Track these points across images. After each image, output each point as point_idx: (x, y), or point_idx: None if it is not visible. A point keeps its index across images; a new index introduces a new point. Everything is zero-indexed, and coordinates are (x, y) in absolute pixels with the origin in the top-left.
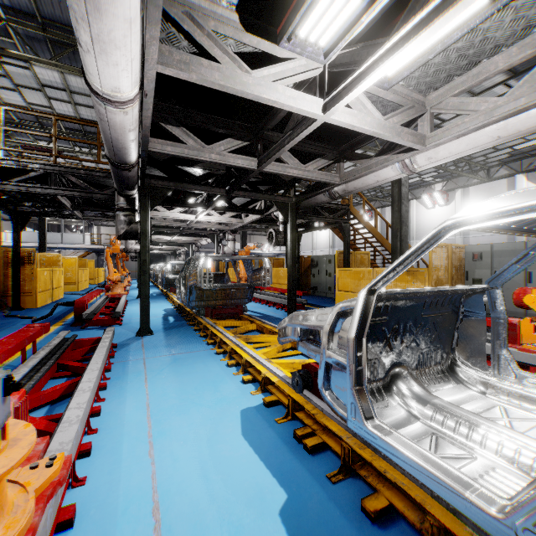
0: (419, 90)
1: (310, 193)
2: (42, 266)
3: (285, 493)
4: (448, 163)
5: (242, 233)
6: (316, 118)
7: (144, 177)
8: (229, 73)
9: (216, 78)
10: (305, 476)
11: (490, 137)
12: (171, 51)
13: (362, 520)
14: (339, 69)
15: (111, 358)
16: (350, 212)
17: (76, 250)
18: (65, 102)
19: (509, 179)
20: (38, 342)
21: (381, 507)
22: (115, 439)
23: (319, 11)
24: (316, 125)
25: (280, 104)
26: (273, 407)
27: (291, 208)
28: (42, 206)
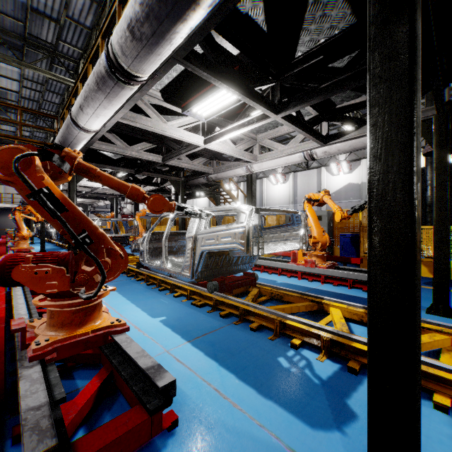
0: (253, 132)
1: (194, 176)
2: None
3: (190, 317)
4: None
5: None
6: (200, 146)
7: None
8: (156, 123)
9: (149, 125)
10: (197, 313)
11: (283, 162)
12: (126, 112)
13: (219, 318)
14: (212, 124)
15: None
16: (221, 187)
17: None
18: None
19: (318, 169)
20: None
21: (226, 313)
22: None
23: (203, 106)
24: (200, 148)
25: (182, 139)
26: (179, 297)
27: (181, 184)
28: None
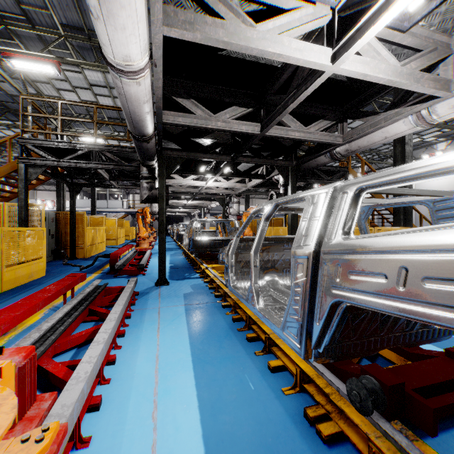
0: (442, 29)
1: (310, 156)
2: (91, 226)
3: None
4: (453, 121)
5: (245, 197)
6: (323, 70)
7: (161, 148)
8: (233, 29)
9: (220, 36)
10: None
11: None
12: (176, 12)
13: None
14: (352, 10)
15: (133, 306)
16: (348, 173)
17: (117, 213)
18: (107, 97)
19: None
20: (81, 288)
21: None
22: (123, 393)
23: None
24: (323, 78)
25: (286, 57)
26: (278, 373)
27: (291, 171)
28: (88, 178)
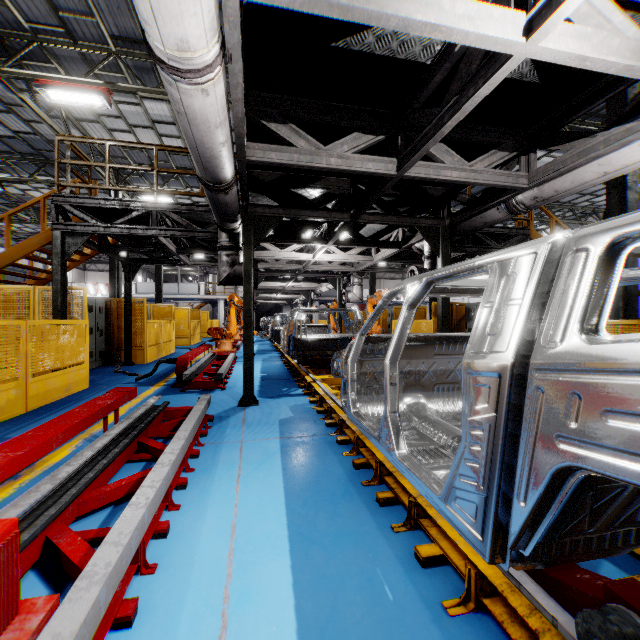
0: None
1: (474, 210)
2: (155, 318)
3: None
4: None
5: (370, 276)
6: (509, 53)
7: (246, 202)
8: None
9: None
10: None
11: None
12: None
13: None
14: None
15: (203, 437)
16: (530, 238)
17: (192, 301)
18: (175, 138)
19: None
20: (133, 407)
21: None
22: (175, 593)
23: None
24: (507, 69)
25: (446, 31)
26: (434, 568)
27: (442, 234)
28: (148, 251)
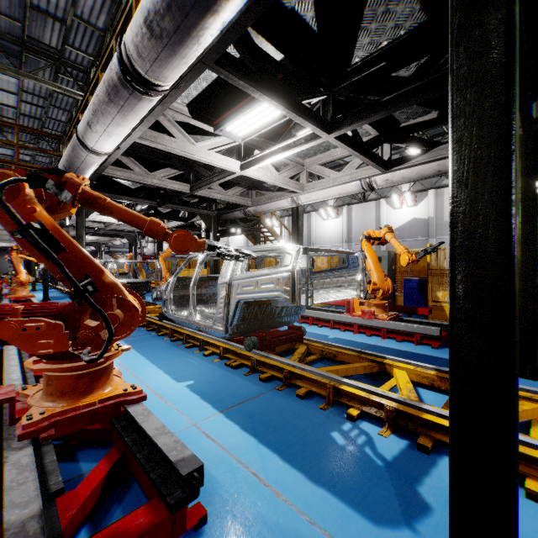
0: (300, 156)
1: (229, 210)
2: None
3: (223, 381)
4: None
5: None
6: (236, 172)
7: None
8: (182, 144)
9: (173, 147)
10: (232, 376)
11: (336, 193)
12: (146, 130)
13: (259, 383)
14: (250, 146)
15: None
16: (261, 222)
17: None
18: None
19: (377, 202)
20: None
21: (267, 376)
22: None
23: (239, 123)
24: (236, 175)
25: (214, 164)
26: (210, 356)
27: (213, 219)
28: None
